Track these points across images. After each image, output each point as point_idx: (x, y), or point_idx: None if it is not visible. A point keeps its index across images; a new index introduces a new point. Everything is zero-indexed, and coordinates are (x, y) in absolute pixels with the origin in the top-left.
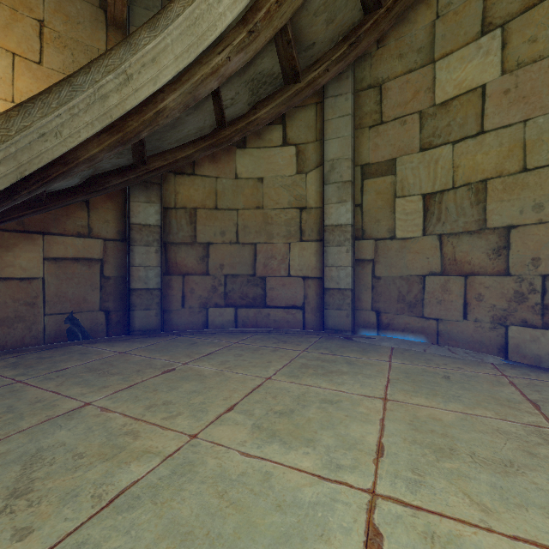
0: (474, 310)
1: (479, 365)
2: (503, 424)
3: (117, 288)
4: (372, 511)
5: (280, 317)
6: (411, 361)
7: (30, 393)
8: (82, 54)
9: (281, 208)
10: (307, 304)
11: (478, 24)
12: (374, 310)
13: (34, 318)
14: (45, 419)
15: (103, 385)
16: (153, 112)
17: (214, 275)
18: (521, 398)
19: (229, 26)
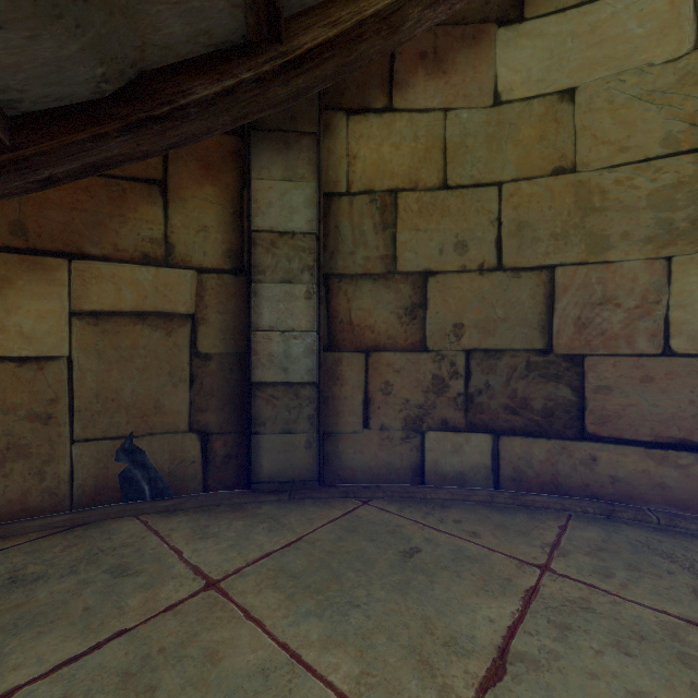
0: None
1: None
2: None
3: (224, 381)
4: None
5: (634, 471)
6: None
7: None
8: None
9: (637, 161)
10: None
11: None
12: None
13: (50, 449)
14: None
15: None
16: None
17: (438, 352)
18: None
19: None
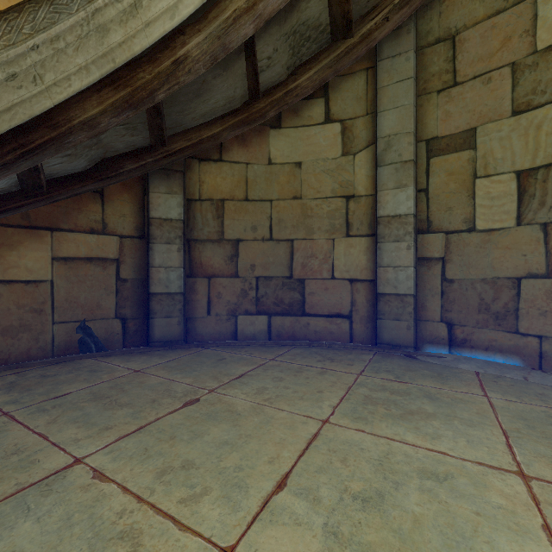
0: None
1: None
2: None
3: (134, 292)
4: None
5: (322, 328)
6: (517, 397)
7: (11, 435)
8: None
9: (323, 198)
10: (355, 313)
11: None
12: (444, 322)
13: (42, 327)
14: (11, 492)
15: (105, 425)
16: (170, 61)
17: (243, 277)
18: None
19: None
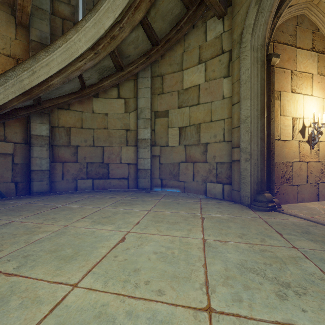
0: (196, 177)
1: (194, 199)
2: (185, 214)
3: (22, 170)
4: (126, 235)
5: (116, 183)
6: (169, 199)
7: None
8: (0, 40)
9: (117, 129)
10: (130, 177)
11: (197, 59)
12: (160, 179)
13: None
14: None
15: (19, 215)
16: (46, 86)
17: (80, 163)
18: (198, 207)
19: (85, 50)
